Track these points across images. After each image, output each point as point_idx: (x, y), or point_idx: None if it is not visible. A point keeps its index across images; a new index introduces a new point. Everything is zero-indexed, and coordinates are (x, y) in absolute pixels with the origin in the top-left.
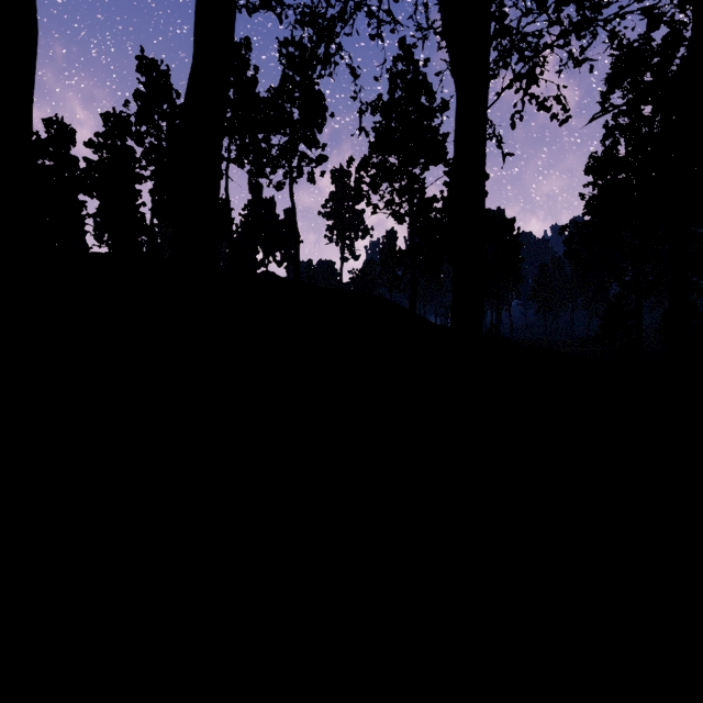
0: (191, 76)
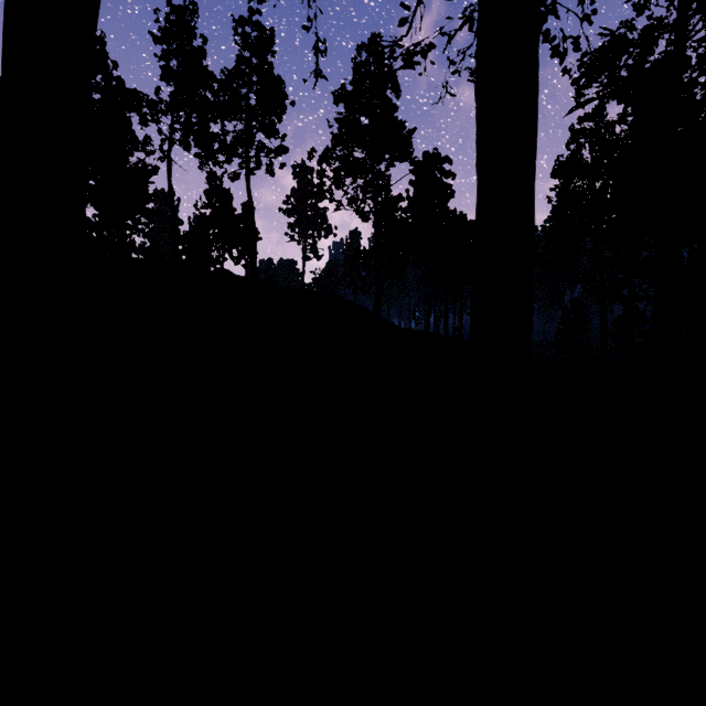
0: None
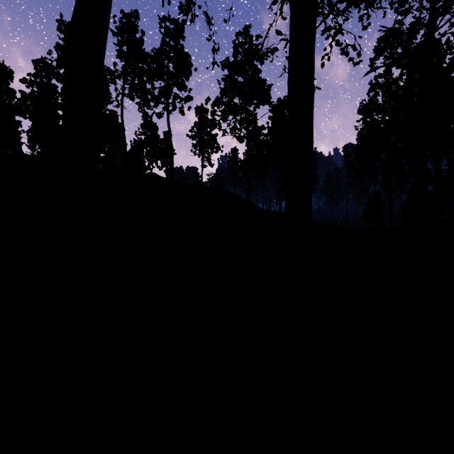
0: (76, 2)
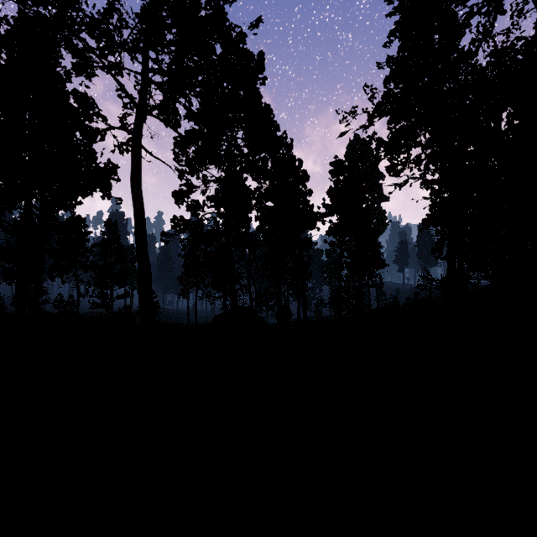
0: None
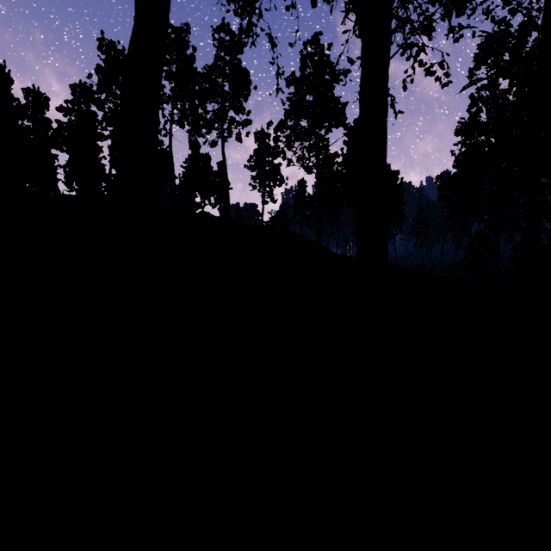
0: (132, 37)
